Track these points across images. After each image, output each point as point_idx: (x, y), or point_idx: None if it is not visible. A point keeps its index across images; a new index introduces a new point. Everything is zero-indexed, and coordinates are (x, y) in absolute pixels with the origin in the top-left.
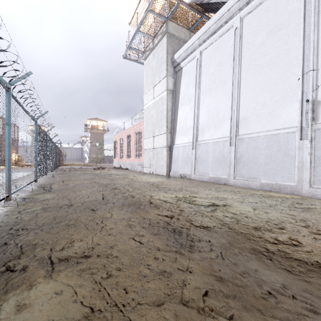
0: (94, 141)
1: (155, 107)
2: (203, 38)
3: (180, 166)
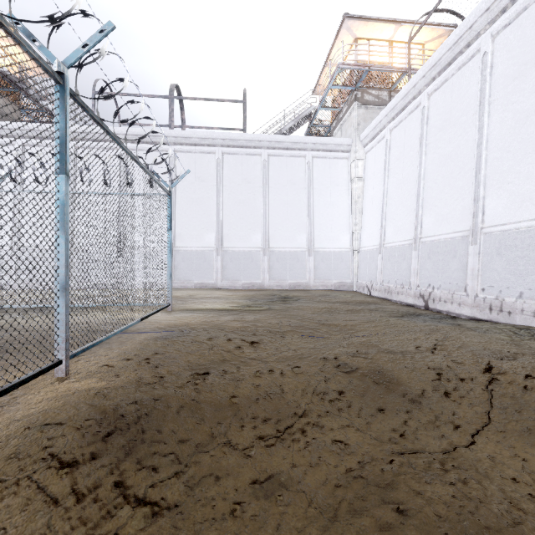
0: None
1: None
2: (29, 134)
3: None
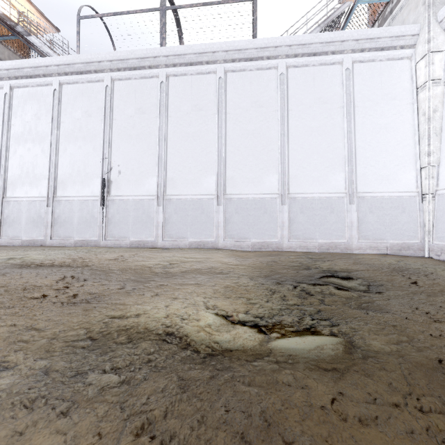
0: None
1: None
2: (15, 74)
3: None
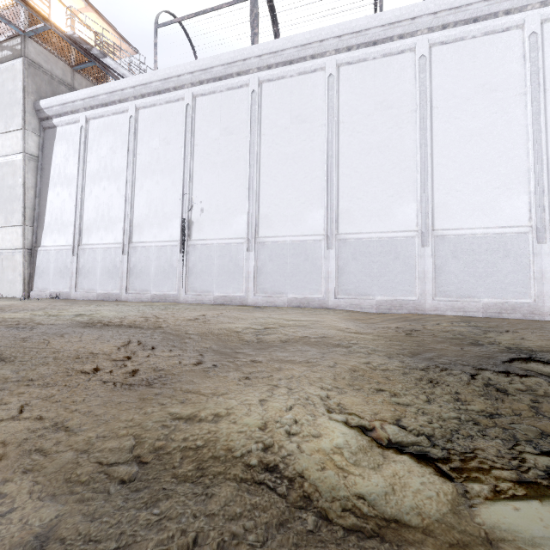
0: None
1: None
2: (91, 103)
3: (51, 281)
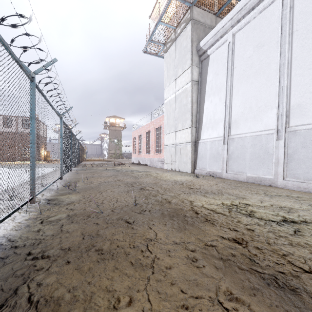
0: (112, 138)
1: (177, 100)
2: (238, 17)
3: (207, 163)
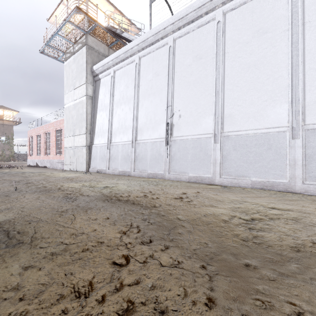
0: None
1: (75, 108)
2: (116, 61)
3: (98, 163)
